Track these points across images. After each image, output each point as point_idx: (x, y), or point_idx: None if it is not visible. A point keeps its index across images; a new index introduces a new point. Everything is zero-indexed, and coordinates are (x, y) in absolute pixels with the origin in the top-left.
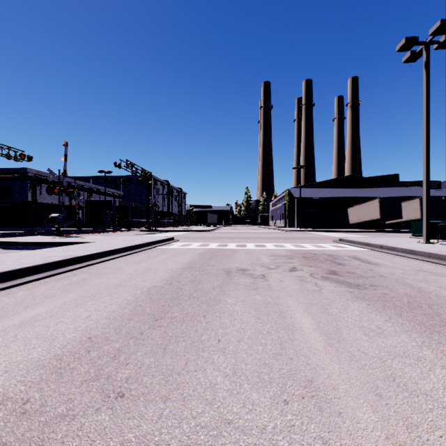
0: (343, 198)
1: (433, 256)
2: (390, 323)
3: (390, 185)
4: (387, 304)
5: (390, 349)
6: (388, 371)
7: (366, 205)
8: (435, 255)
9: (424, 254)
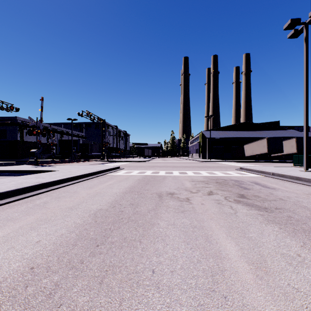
0: (241, 138)
1: None
2: (306, 249)
3: (274, 129)
4: (296, 228)
5: None
6: None
7: (257, 143)
8: None
9: (308, 180)
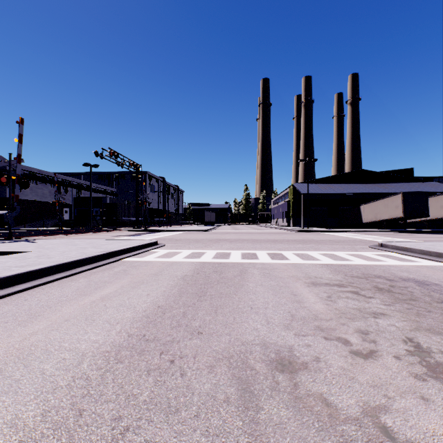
0: (353, 195)
1: None
2: None
3: (404, 180)
4: None
5: None
6: None
7: (384, 202)
8: None
9: None
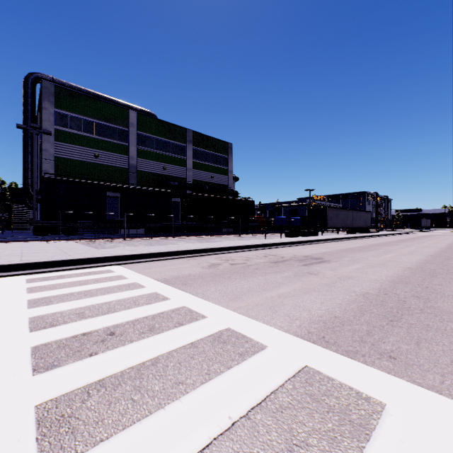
0: None
1: None
2: None
3: None
4: None
5: None
6: None
7: None
8: None
9: None
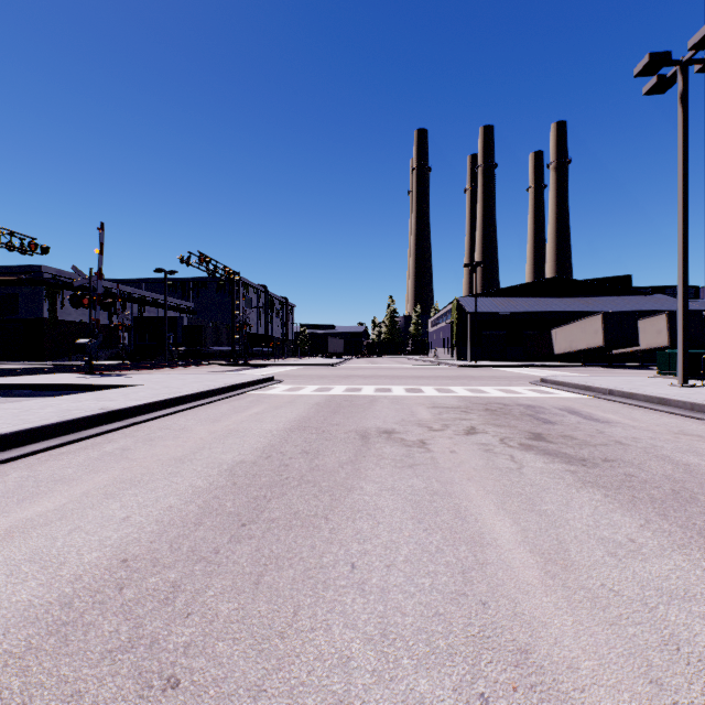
0: (545, 314)
1: (698, 408)
2: (649, 530)
3: (619, 293)
4: (638, 495)
5: (659, 583)
6: (664, 629)
7: (581, 325)
8: (702, 407)
9: (684, 404)
